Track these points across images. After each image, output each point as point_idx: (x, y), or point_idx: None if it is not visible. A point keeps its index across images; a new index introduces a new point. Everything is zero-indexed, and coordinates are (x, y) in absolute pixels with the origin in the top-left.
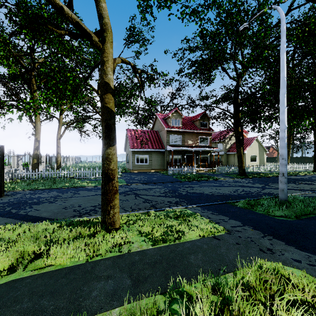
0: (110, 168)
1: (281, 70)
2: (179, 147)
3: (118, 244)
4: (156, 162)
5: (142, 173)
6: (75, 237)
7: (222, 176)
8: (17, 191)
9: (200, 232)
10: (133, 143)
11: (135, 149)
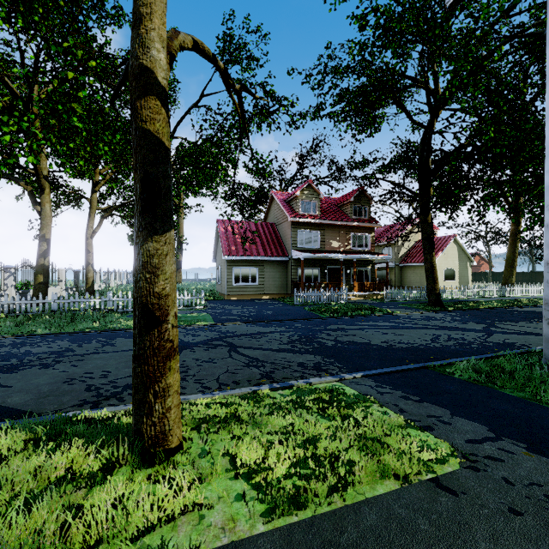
0: (156, 290)
1: None
2: (316, 253)
3: (165, 513)
4: (272, 280)
5: (247, 302)
6: (51, 483)
7: (397, 307)
8: None
9: (393, 463)
10: (228, 245)
11: (233, 256)
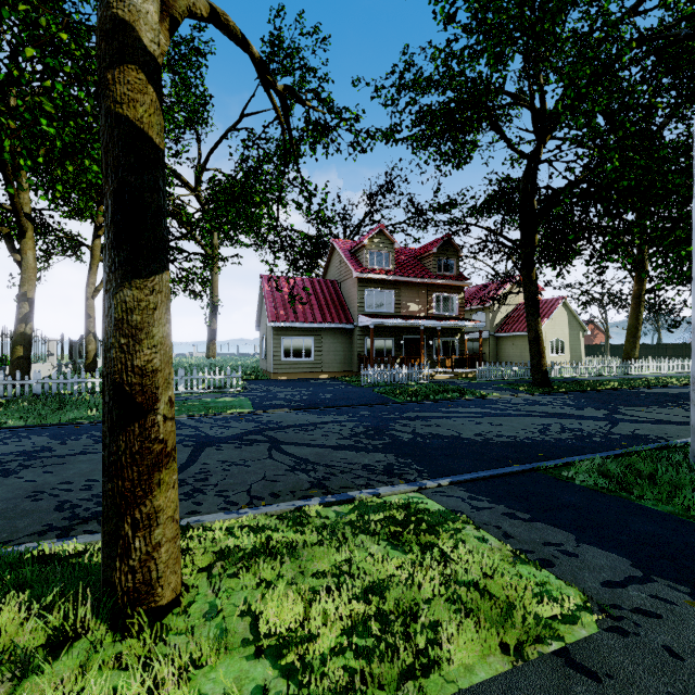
0: (136, 364)
1: None
2: (389, 318)
3: None
4: (333, 354)
5: (299, 382)
6: None
7: (494, 389)
8: None
9: (499, 624)
10: (275, 309)
11: (281, 323)
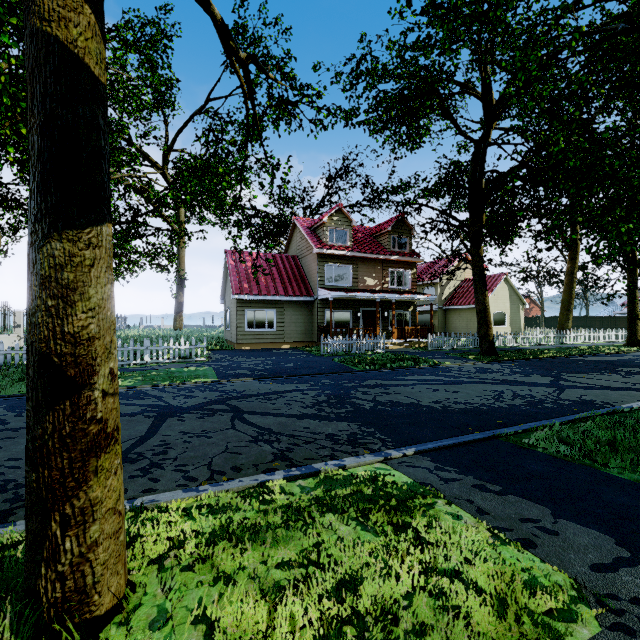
0: (68, 330)
1: None
2: (348, 291)
3: None
4: (294, 325)
5: (262, 352)
6: None
7: (445, 357)
8: None
9: (491, 625)
10: (239, 282)
11: (245, 295)
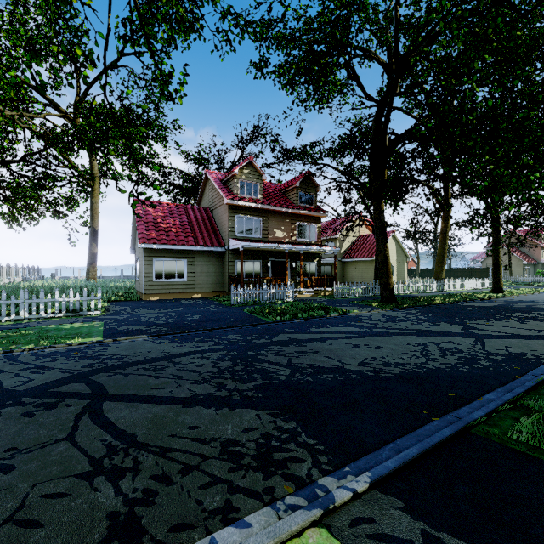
0: None
1: None
2: (258, 242)
3: None
4: (205, 275)
5: (169, 302)
6: None
7: (351, 305)
8: None
9: None
10: (147, 231)
11: (152, 245)
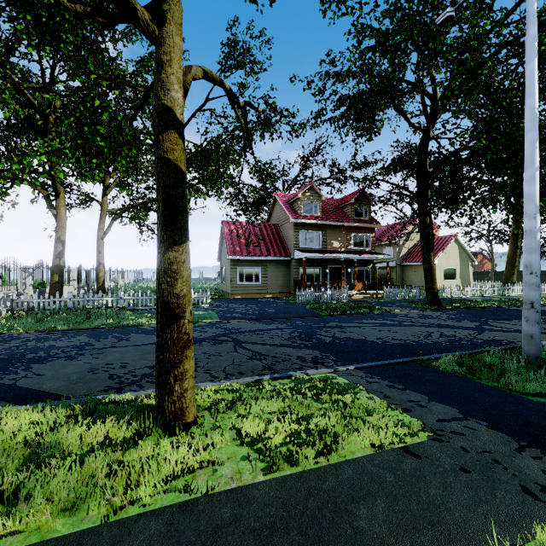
0: (175, 292)
1: (528, 93)
2: (317, 253)
3: (186, 467)
4: (275, 280)
5: (250, 300)
6: (94, 446)
7: (396, 306)
8: (15, 335)
9: (372, 435)
10: (233, 246)
11: (237, 256)
